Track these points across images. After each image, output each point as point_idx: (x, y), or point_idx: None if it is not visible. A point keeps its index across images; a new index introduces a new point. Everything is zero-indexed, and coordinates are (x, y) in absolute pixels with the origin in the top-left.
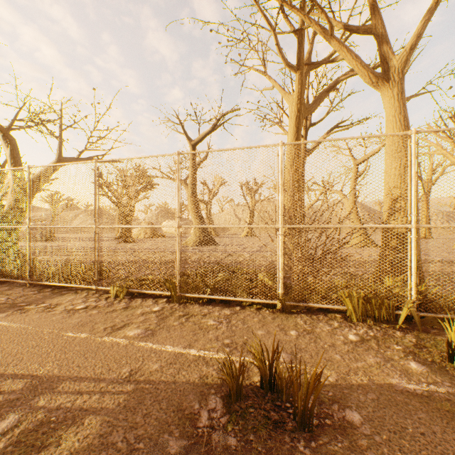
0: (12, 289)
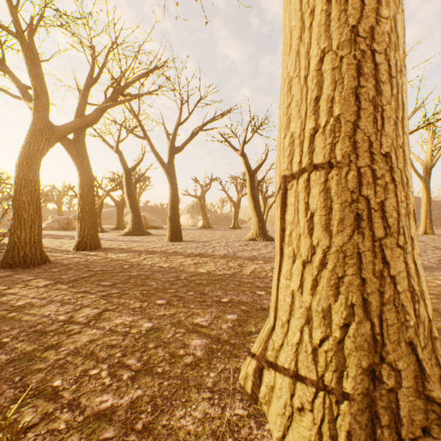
0: None
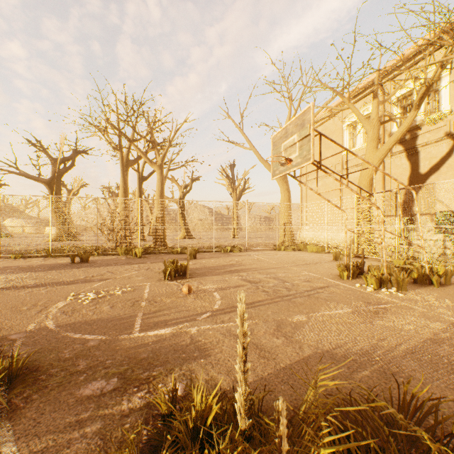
0: None
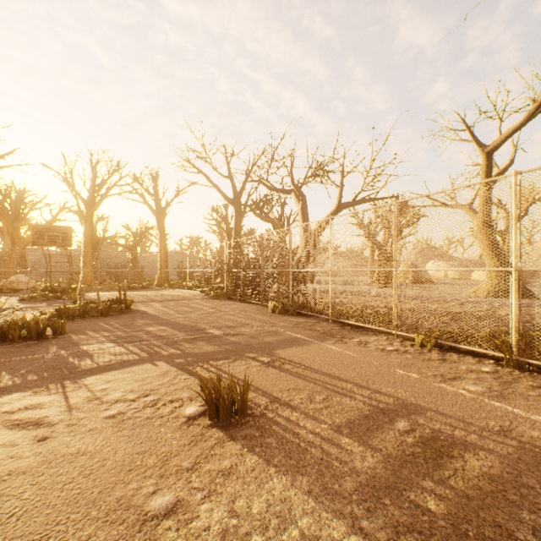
0: (319, 322)
